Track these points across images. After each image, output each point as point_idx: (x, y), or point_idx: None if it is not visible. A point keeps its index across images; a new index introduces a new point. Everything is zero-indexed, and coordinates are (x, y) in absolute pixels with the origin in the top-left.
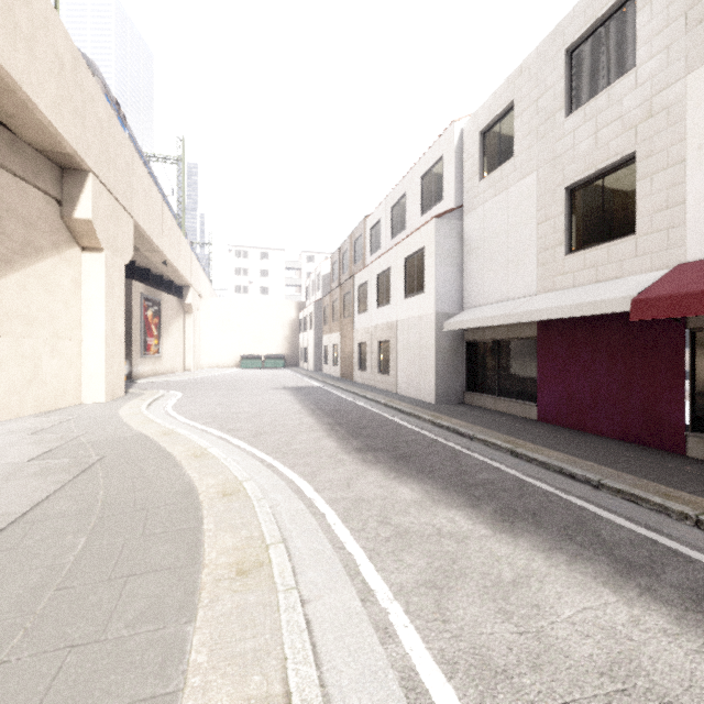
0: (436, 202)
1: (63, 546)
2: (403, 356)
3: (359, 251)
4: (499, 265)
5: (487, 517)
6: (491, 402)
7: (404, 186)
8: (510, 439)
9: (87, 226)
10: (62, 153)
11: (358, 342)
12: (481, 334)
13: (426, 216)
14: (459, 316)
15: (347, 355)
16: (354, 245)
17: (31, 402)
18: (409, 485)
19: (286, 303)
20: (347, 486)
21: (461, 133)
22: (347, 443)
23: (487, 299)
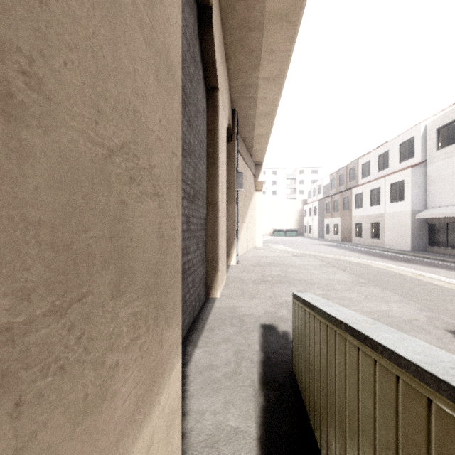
0: (409, 158)
1: (344, 265)
2: (389, 230)
3: (352, 175)
4: (448, 190)
5: (445, 270)
6: (442, 250)
7: (387, 147)
8: (453, 260)
9: (261, 183)
10: (260, 161)
11: (355, 223)
12: (437, 220)
13: (402, 163)
14: (424, 212)
15: (346, 229)
16: (349, 172)
17: (252, 244)
18: (416, 265)
19: (296, 200)
20: (396, 264)
21: (425, 127)
22: (382, 259)
23: (441, 204)
